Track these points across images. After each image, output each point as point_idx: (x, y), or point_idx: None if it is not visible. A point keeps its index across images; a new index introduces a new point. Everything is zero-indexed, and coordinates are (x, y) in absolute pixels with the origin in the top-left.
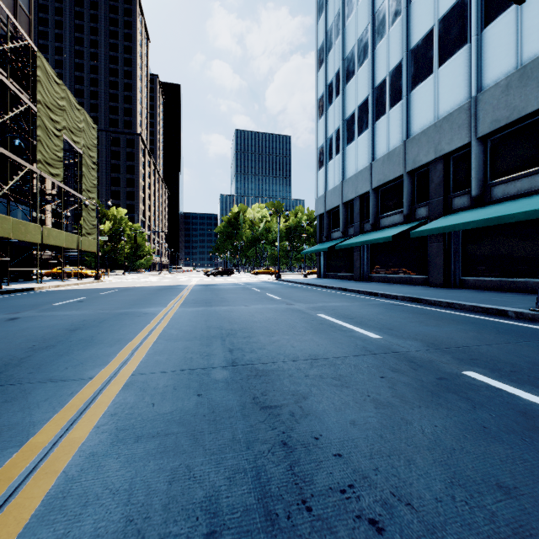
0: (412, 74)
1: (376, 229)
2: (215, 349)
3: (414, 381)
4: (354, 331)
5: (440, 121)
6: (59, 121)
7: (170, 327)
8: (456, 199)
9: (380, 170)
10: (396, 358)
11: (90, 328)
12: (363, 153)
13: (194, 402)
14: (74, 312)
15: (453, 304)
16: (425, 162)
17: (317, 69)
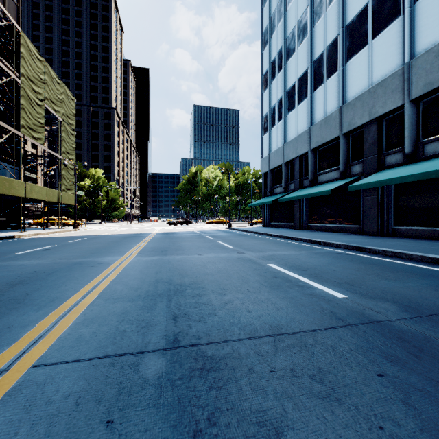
0: (347, 47)
1: (314, 184)
2: (157, 314)
3: (433, 387)
4: (312, 287)
5: (374, 87)
6: (41, 92)
7: (117, 280)
8: (389, 156)
9: (318, 133)
10: (380, 333)
11: (33, 281)
12: (302, 119)
13: None
14: (32, 261)
15: (399, 253)
16: (360, 124)
17: (262, 49)
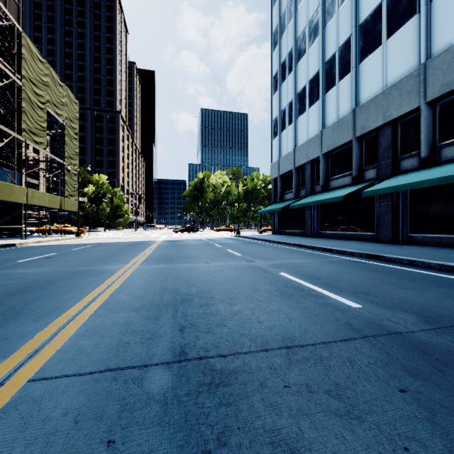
0: (360, 47)
1: (326, 190)
2: (162, 325)
3: None
4: (326, 296)
5: (388, 89)
6: (43, 95)
7: (121, 289)
8: (405, 161)
9: (330, 137)
10: (399, 345)
11: (33, 290)
12: (314, 122)
13: None
14: (33, 269)
15: (416, 262)
16: (374, 127)
17: (272, 50)
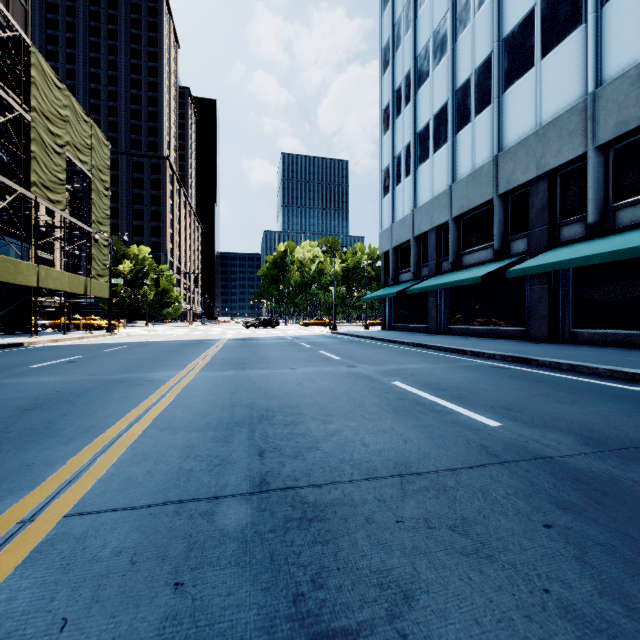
0: (505, 70)
1: (458, 269)
2: (235, 449)
3: (619, 540)
4: (454, 412)
5: (543, 128)
6: (61, 135)
7: (176, 404)
8: (566, 228)
9: (462, 194)
10: (548, 472)
11: (57, 405)
12: (440, 174)
13: (160, 616)
14: (52, 377)
15: (579, 367)
16: (523, 181)
17: (382, 72)
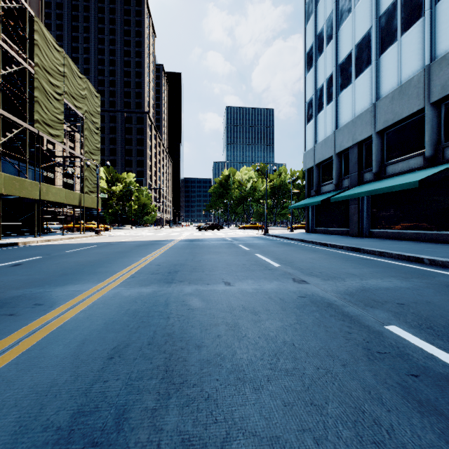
0: None
1: (381, 178)
2: None
3: None
4: None
5: None
6: (59, 86)
7: None
8: None
9: (387, 109)
10: None
11: None
12: (362, 95)
13: None
14: None
15: None
16: None
17: (305, 23)
